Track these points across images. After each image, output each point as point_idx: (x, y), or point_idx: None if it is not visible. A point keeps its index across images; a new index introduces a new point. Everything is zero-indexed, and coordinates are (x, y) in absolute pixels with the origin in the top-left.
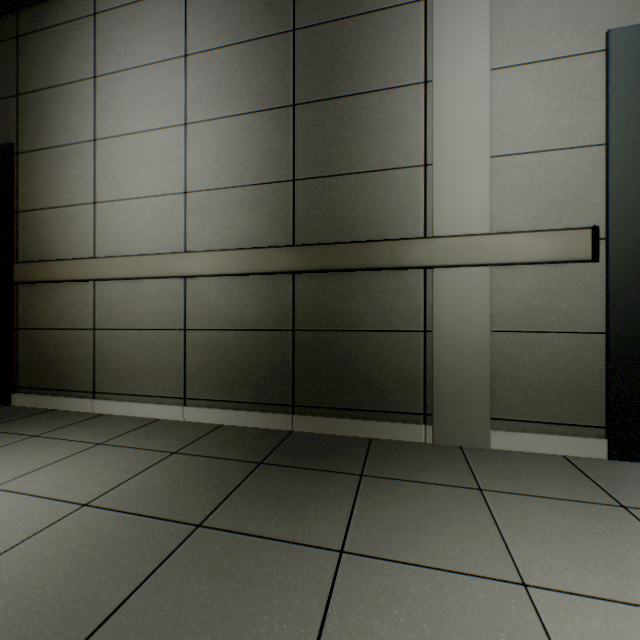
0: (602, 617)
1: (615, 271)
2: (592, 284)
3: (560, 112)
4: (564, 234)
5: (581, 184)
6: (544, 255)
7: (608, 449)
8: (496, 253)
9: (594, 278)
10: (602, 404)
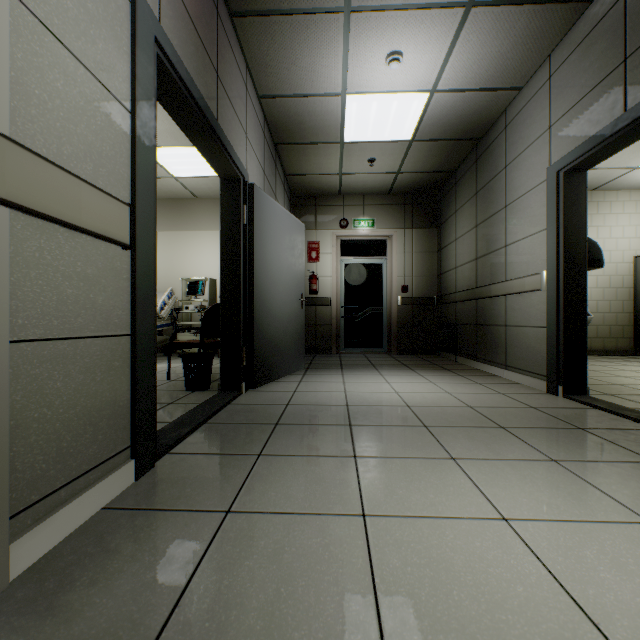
0: (401, 600)
1: (141, 264)
2: (123, 275)
3: (97, 26)
4: (110, 201)
5: (115, 144)
6: (92, 221)
7: (137, 469)
8: (30, 188)
9: (124, 268)
10: (129, 419)
